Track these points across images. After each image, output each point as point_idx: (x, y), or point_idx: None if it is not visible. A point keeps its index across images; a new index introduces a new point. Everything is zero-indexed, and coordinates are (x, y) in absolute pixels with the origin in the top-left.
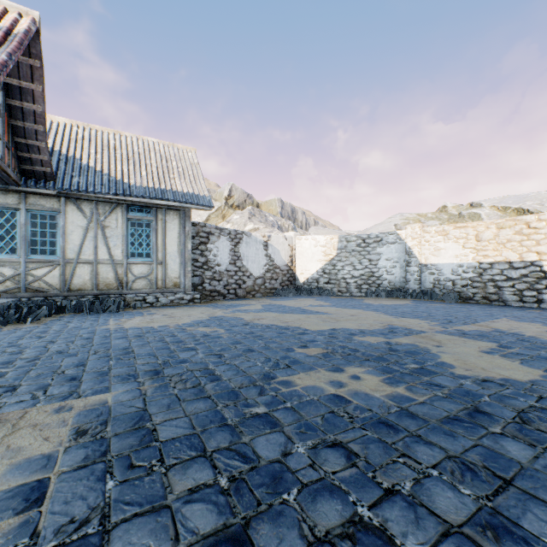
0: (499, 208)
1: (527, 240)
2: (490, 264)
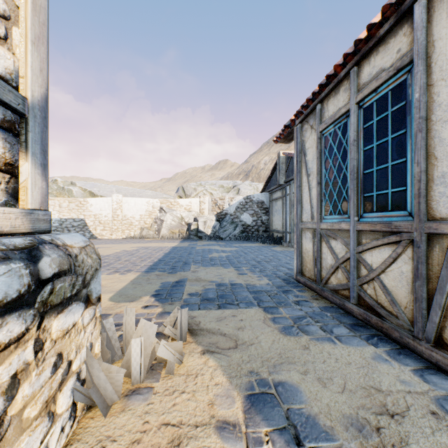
0: (83, 189)
1: (81, 209)
2: (66, 219)
